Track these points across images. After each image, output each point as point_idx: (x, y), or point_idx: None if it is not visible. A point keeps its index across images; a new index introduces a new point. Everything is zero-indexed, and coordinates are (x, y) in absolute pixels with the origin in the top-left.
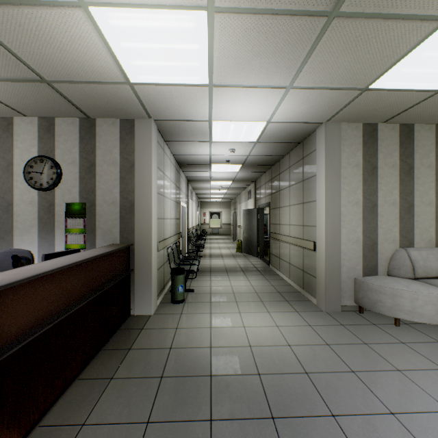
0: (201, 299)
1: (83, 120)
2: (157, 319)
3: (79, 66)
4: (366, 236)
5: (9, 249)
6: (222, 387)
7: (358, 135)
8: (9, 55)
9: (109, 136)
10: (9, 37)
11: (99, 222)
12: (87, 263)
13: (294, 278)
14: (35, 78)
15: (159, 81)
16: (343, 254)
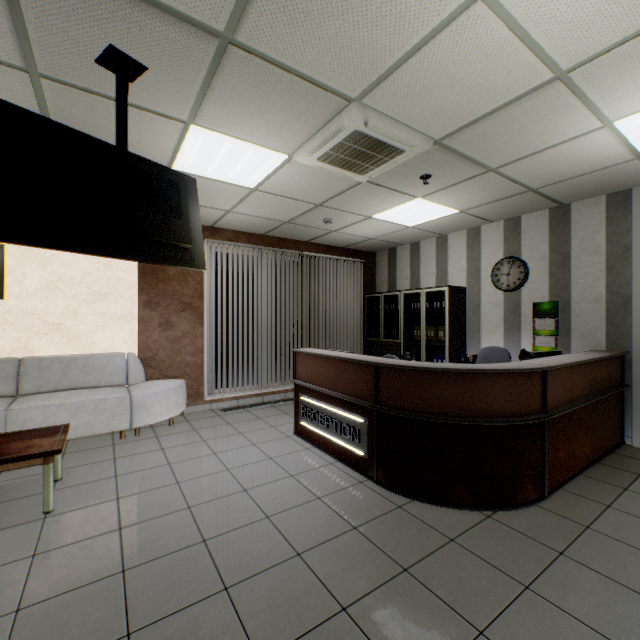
0: None
1: (552, 209)
2: None
3: (576, 166)
4: None
5: (489, 346)
6: None
7: None
8: (511, 184)
9: (588, 220)
10: (519, 173)
11: (574, 323)
12: (585, 365)
13: None
14: (523, 191)
15: None
16: None
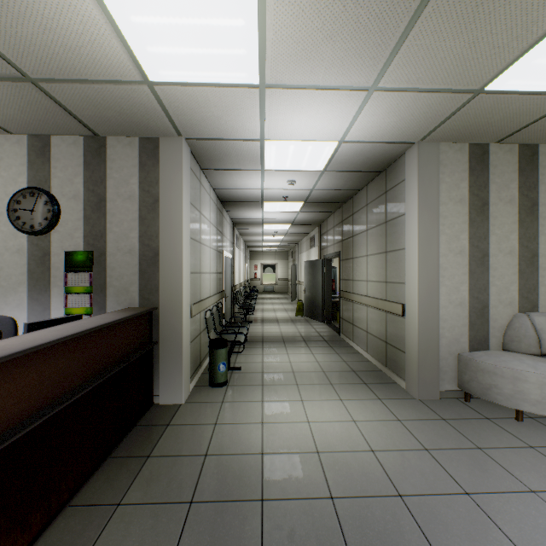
0: (250, 381)
1: (89, 138)
2: (190, 410)
3: (74, 54)
4: (473, 297)
5: None
6: (279, 520)
7: (463, 160)
8: None
9: (124, 161)
10: None
11: (111, 277)
12: (85, 337)
13: (373, 352)
14: (15, 74)
15: (189, 79)
16: (443, 322)
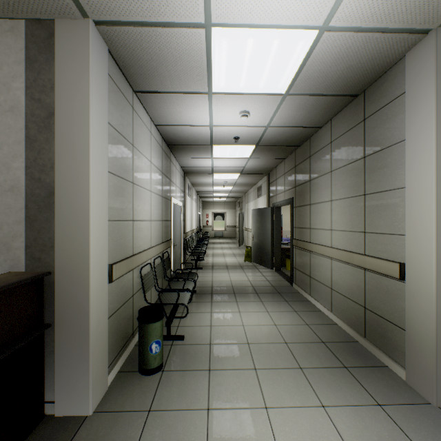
0: (193, 361)
1: None
2: (94, 433)
3: None
4: None
5: None
6: None
7: None
8: None
9: (3, 55)
10: None
11: None
12: None
13: (342, 315)
14: None
15: None
16: None
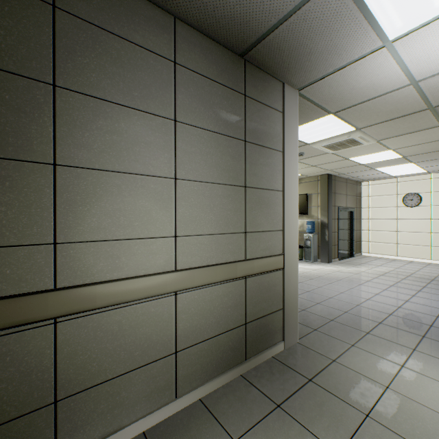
0: None
1: None
2: None
3: None
4: None
5: None
6: None
7: None
8: None
9: None
10: None
11: None
12: None
13: (209, 371)
14: None
15: None
16: None
